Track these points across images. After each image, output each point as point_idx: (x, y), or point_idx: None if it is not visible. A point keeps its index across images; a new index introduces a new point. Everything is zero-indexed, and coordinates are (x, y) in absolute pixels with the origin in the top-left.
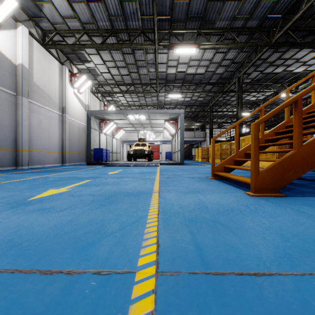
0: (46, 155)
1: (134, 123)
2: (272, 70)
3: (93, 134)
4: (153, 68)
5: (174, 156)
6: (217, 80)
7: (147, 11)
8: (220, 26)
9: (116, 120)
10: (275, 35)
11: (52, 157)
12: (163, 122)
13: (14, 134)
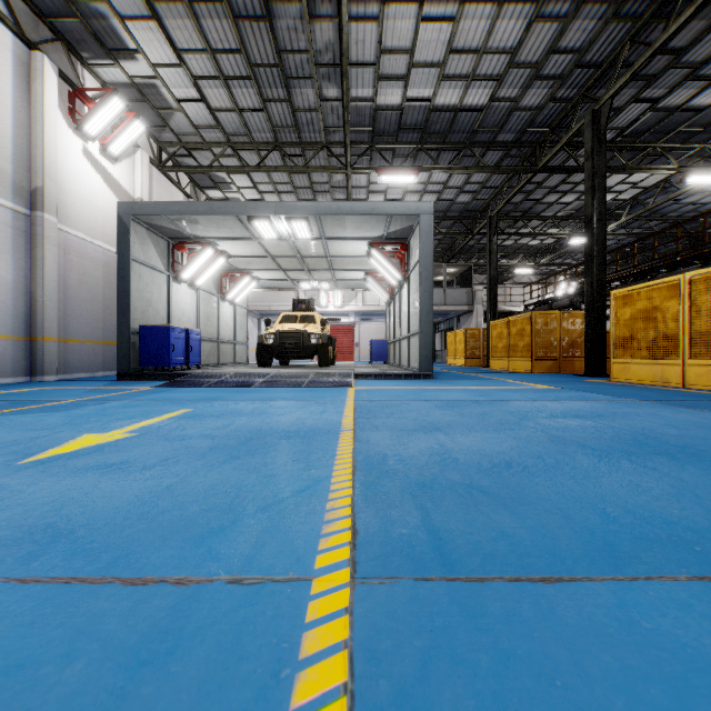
0: None
1: (279, 256)
2: (688, 96)
3: (141, 282)
4: (334, 83)
5: (395, 353)
6: (521, 133)
7: None
8: None
9: (224, 244)
10: None
11: None
12: (365, 250)
13: None
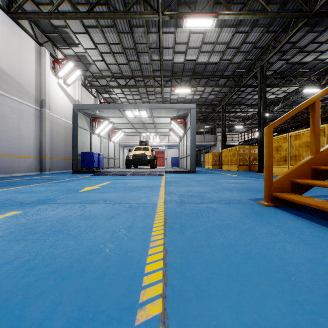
0: (15, 161)
1: (134, 123)
2: (301, 58)
3: (81, 135)
4: (156, 54)
5: (182, 163)
6: (233, 72)
7: None
8: None
9: (112, 119)
10: (318, 2)
11: (25, 164)
12: (169, 121)
13: None
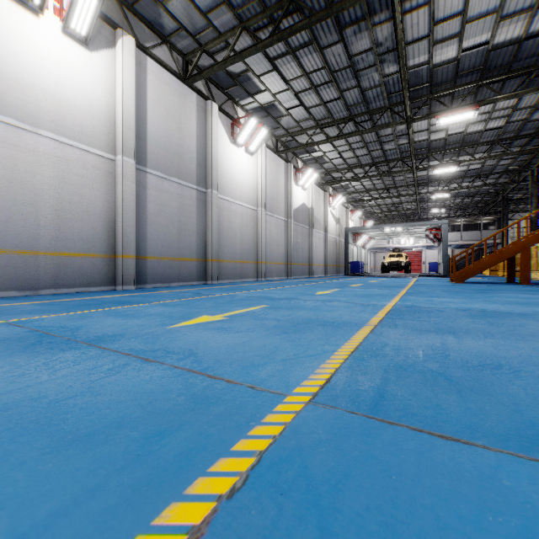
0: (318, 268)
1: (388, 233)
2: None
3: (349, 248)
4: (411, 174)
5: (439, 268)
6: (505, 169)
7: (405, 150)
8: (485, 141)
9: (369, 232)
10: None
11: (320, 269)
12: (424, 230)
13: (308, 254)
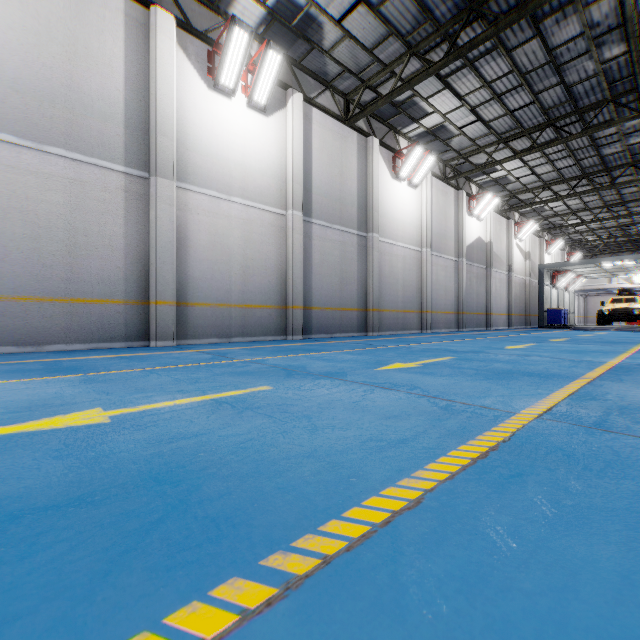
0: (499, 318)
1: (609, 269)
2: None
3: (545, 292)
4: None
5: None
6: None
7: (639, 150)
8: None
9: (577, 269)
10: None
11: (502, 320)
12: None
13: (485, 301)
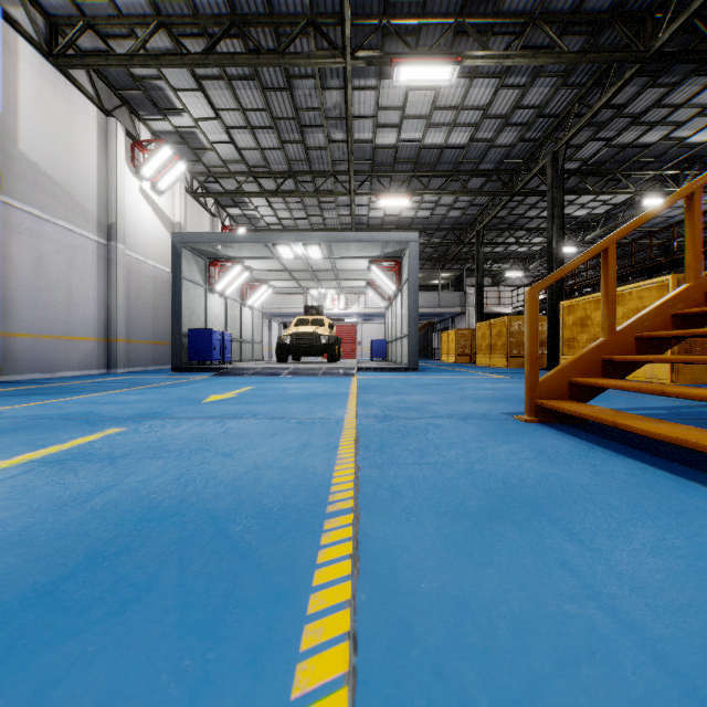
0: (60, 348)
1: (294, 269)
2: (636, 136)
3: (188, 294)
4: (340, 130)
5: (392, 351)
6: (499, 164)
7: None
8: (515, 10)
9: (250, 261)
10: (660, 32)
11: (79, 353)
12: (366, 265)
13: None
